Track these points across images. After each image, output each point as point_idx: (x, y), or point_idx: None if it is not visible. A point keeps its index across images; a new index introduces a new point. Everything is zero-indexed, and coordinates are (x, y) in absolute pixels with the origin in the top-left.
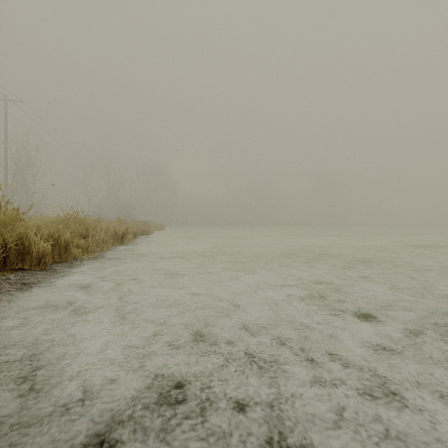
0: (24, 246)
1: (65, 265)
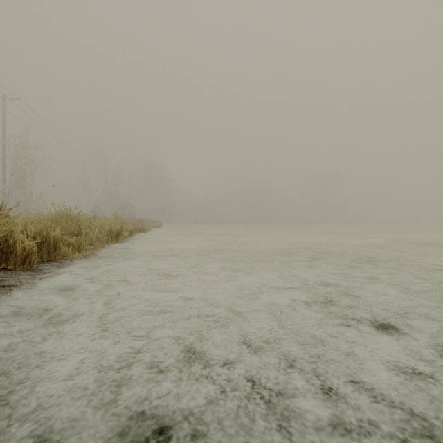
0: (9, 245)
1: (53, 265)
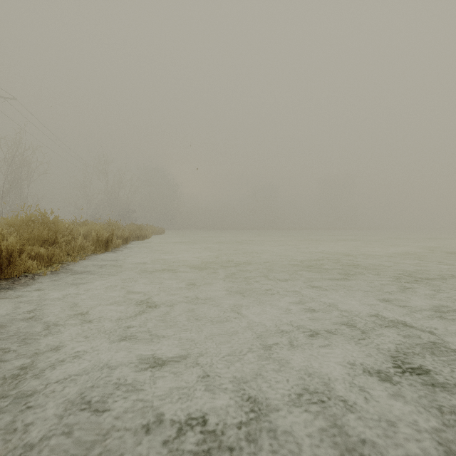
0: None
1: (1, 285)
